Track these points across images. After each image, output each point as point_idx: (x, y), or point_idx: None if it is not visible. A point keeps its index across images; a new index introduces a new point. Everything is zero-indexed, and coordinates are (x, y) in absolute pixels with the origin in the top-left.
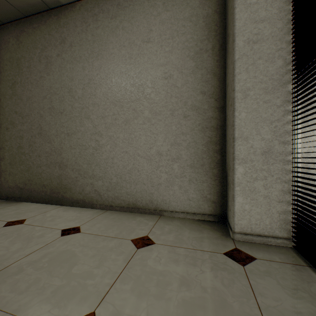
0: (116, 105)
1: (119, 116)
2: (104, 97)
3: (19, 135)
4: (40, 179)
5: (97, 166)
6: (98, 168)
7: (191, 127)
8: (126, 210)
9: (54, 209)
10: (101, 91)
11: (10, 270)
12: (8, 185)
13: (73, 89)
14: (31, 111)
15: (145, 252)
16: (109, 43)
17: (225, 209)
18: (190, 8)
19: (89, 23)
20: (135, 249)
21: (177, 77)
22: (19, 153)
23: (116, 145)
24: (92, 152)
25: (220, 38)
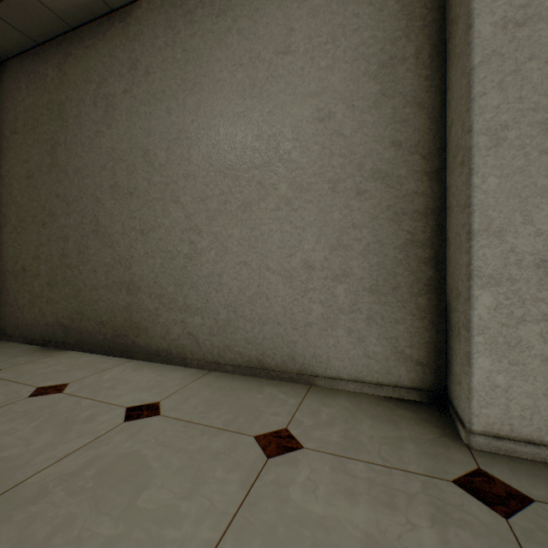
0: (226, 177)
1: (232, 196)
2: (206, 162)
3: (62, 234)
4: (96, 311)
5: (191, 289)
6: (193, 293)
7: (372, 214)
8: (245, 371)
9: (117, 366)
10: (200, 151)
11: (23, 491)
12: (45, 321)
13: (151, 150)
14: (82, 193)
15: (283, 466)
16: (214, 61)
17: (443, 378)
18: None
19: (178, 29)
20: (262, 458)
21: (344, 116)
22: (63, 266)
23: (227, 250)
24: (183, 263)
25: (433, 32)
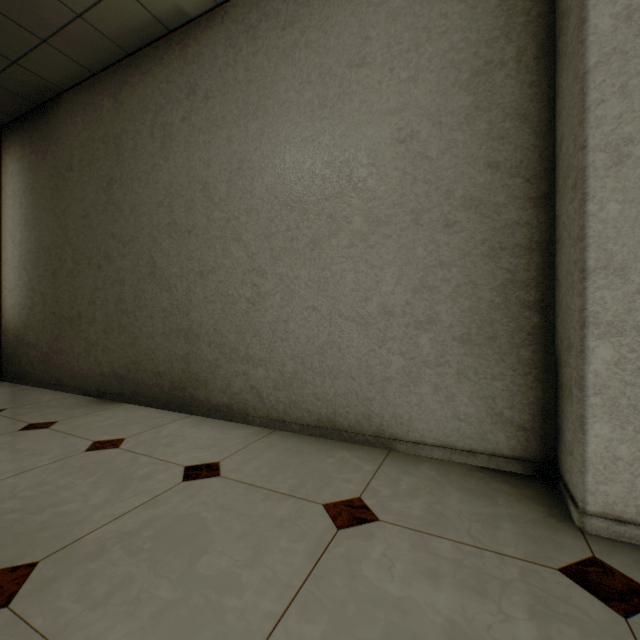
0: (293, 210)
1: (300, 232)
2: (270, 195)
3: (117, 277)
4: (153, 361)
5: (254, 338)
6: (256, 342)
7: (463, 249)
8: (314, 431)
9: (175, 421)
10: (264, 182)
11: (82, 547)
12: (101, 370)
13: (211, 183)
14: (138, 233)
15: (355, 539)
16: (279, 80)
17: (552, 448)
18: None
19: (240, 47)
20: (331, 528)
21: (429, 135)
22: (119, 312)
23: (294, 294)
24: (245, 309)
25: (538, 29)
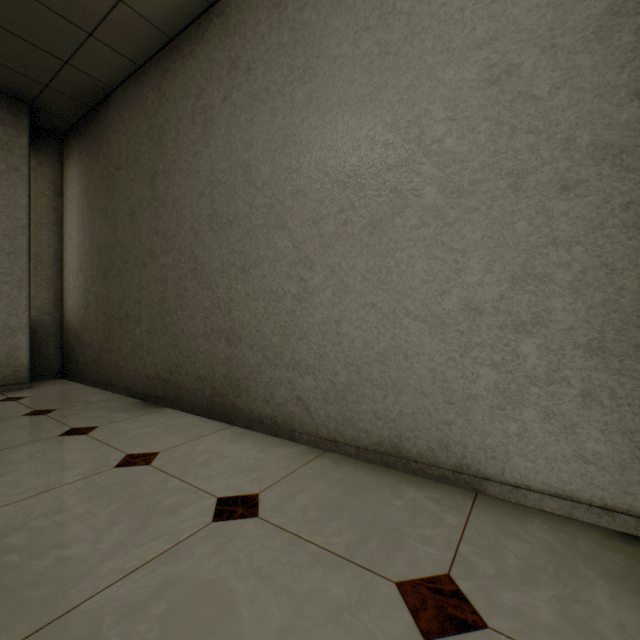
0: (346, 188)
1: (355, 213)
2: (319, 171)
3: (161, 275)
4: (194, 364)
5: (301, 341)
6: (303, 346)
7: (592, 219)
8: (373, 457)
9: (214, 433)
10: (312, 157)
11: (72, 626)
12: (146, 372)
13: (253, 165)
14: (180, 227)
15: None
16: (329, 34)
17: None
18: None
19: (285, 5)
20: (414, 635)
21: (536, 66)
22: (162, 312)
23: (347, 288)
24: (290, 307)
25: None
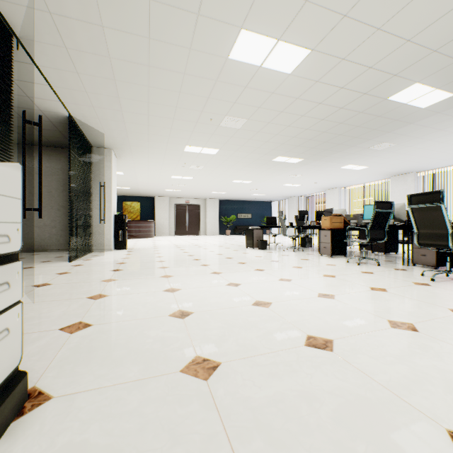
0: None
1: None
2: None
3: None
4: None
5: None
6: None
7: (62, 214)
8: (26, 251)
9: None
10: None
11: None
12: None
13: None
14: None
15: (37, 255)
16: None
17: None
18: (61, 165)
19: None
20: (33, 255)
21: (55, 192)
22: None
23: None
24: None
25: None
